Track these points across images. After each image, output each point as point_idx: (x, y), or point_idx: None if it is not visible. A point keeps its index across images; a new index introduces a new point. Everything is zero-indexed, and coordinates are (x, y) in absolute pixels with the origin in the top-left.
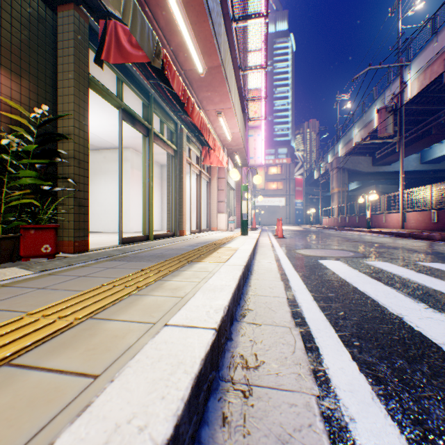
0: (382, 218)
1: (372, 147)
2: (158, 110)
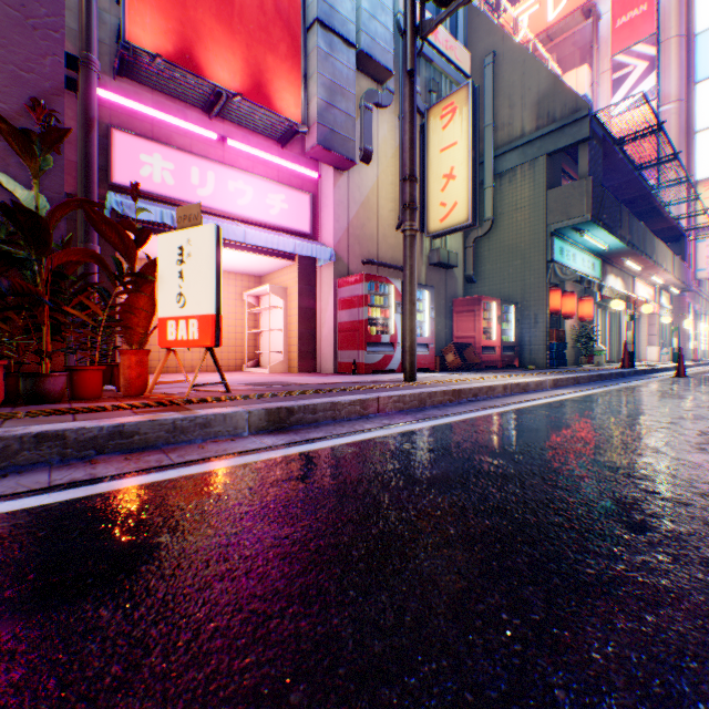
0: None
1: None
2: None
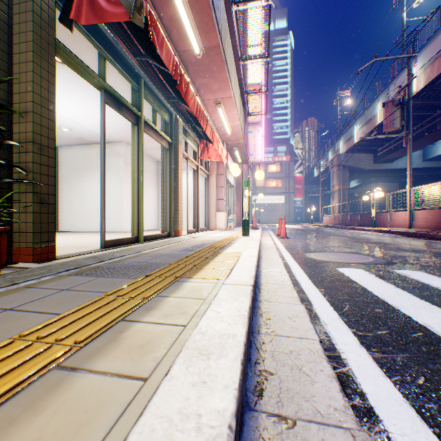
0: (387, 217)
1: (374, 143)
2: (150, 96)
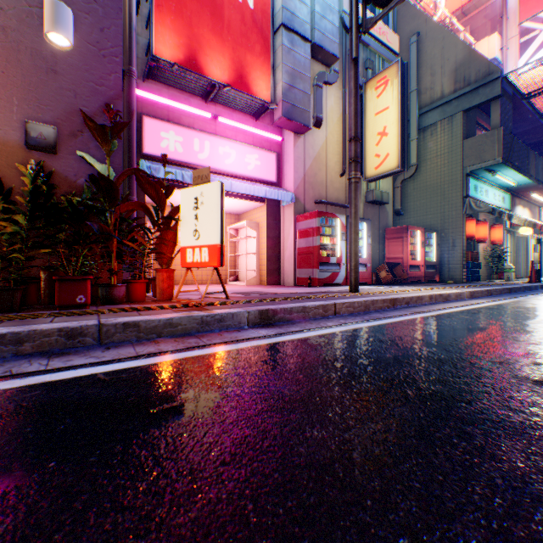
0: None
1: None
2: None
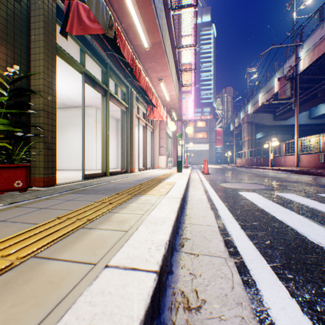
0: (282, 159)
1: (273, 106)
2: (114, 76)
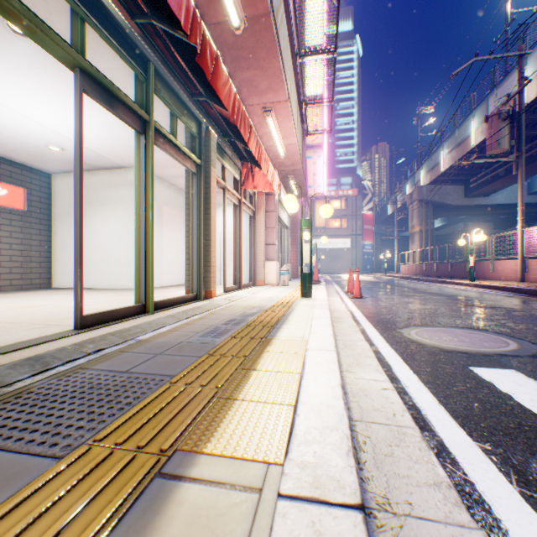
0: (489, 266)
1: (466, 172)
2: (166, 93)
